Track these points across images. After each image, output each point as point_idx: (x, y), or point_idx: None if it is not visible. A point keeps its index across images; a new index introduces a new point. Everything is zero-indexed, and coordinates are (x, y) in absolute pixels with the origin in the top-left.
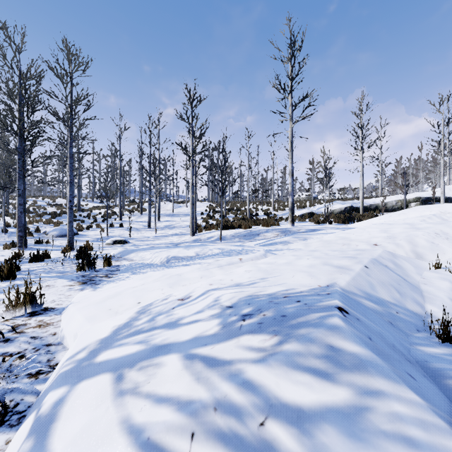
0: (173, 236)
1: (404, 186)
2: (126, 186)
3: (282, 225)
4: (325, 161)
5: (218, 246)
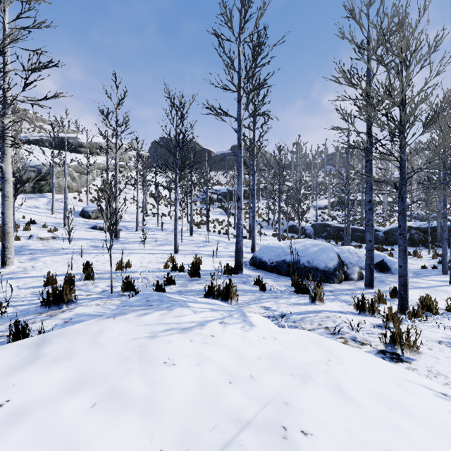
0: None
1: None
2: None
3: None
4: None
5: None
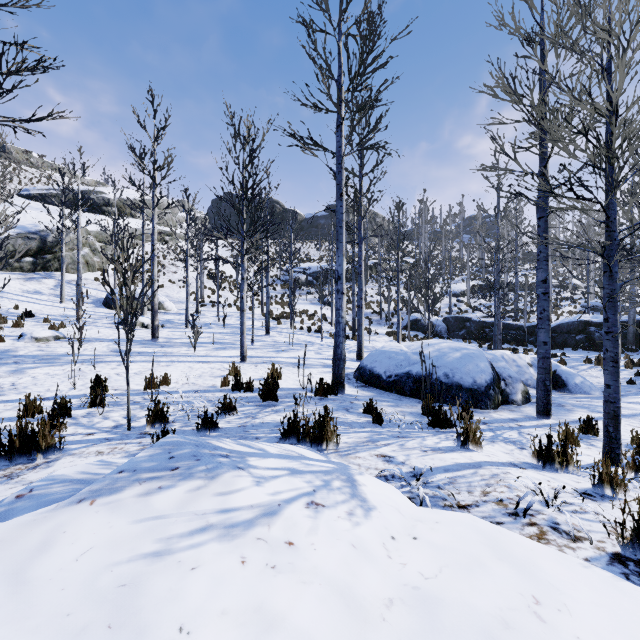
0: None
1: None
2: None
3: None
4: None
5: None
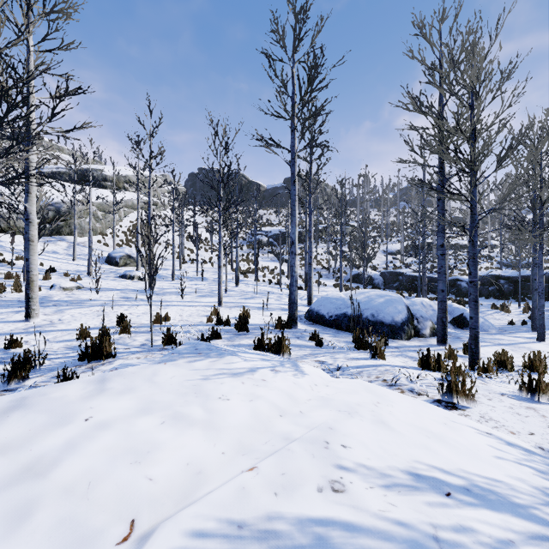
0: None
1: None
2: None
3: None
4: None
5: None
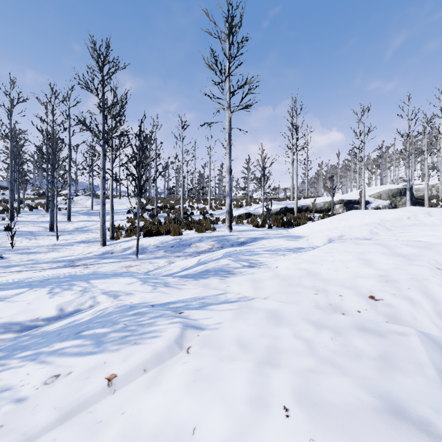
0: (80, 244)
1: (331, 188)
2: (23, 176)
3: (219, 230)
4: (263, 159)
5: (116, 280)
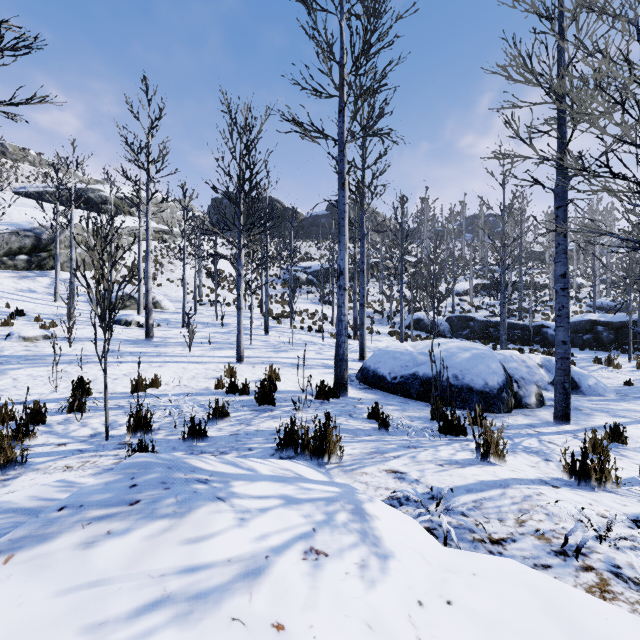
0: None
1: None
2: None
3: None
4: None
5: None
